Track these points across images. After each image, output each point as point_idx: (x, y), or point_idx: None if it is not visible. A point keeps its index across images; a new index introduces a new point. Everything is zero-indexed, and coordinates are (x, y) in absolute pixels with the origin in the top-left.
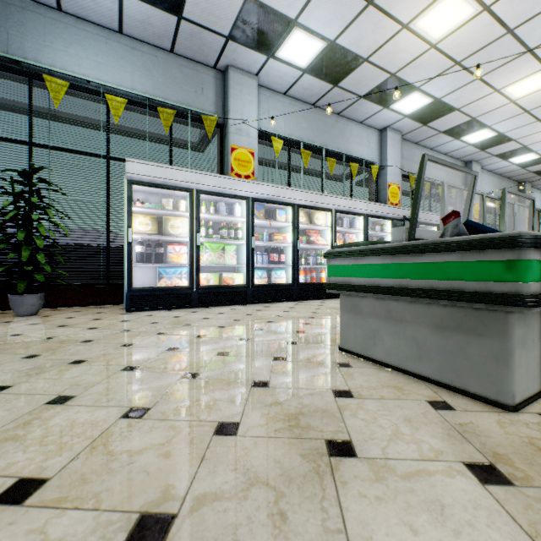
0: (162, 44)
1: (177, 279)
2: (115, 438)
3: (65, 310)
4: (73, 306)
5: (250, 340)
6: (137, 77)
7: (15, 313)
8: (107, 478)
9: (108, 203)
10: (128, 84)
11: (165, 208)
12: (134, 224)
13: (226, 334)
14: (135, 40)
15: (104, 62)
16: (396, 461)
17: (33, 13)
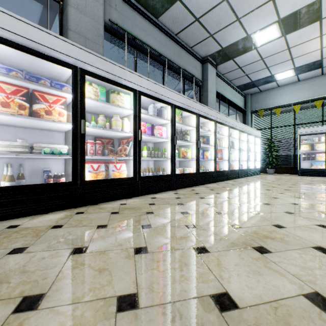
0: (316, 75)
1: (319, 166)
2: (282, 181)
3: (280, 174)
4: (282, 174)
5: (325, 181)
6: (305, 93)
7: (268, 173)
8: (280, 182)
9: (294, 140)
10: (301, 97)
11: (313, 141)
12: (301, 148)
13: (321, 180)
14: (305, 80)
15: (292, 94)
16: (314, 185)
17: (271, 92)
